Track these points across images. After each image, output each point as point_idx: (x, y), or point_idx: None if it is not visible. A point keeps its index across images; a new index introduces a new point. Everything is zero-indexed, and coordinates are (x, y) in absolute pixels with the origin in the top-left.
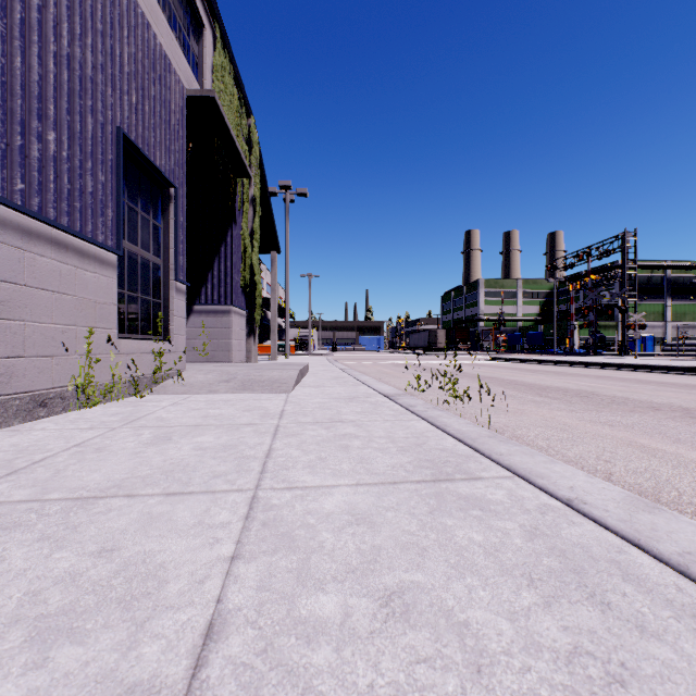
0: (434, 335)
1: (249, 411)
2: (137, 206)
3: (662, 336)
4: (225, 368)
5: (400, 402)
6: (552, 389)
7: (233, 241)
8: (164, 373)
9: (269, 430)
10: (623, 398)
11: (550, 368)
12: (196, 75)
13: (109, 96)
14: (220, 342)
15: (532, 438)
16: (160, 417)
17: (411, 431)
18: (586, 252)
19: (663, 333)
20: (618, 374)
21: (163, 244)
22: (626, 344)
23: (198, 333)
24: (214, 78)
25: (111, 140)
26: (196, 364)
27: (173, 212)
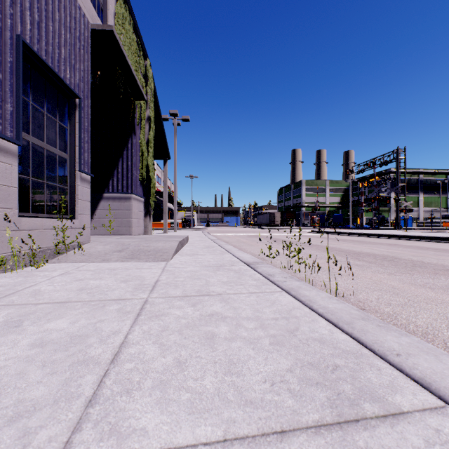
0: (273, 216)
1: (126, 282)
2: (43, 108)
3: (417, 217)
4: (123, 239)
5: (260, 271)
6: (364, 254)
7: (132, 147)
8: (67, 245)
9: (134, 308)
10: (420, 262)
11: (353, 238)
12: (101, 18)
13: (7, 5)
14: (123, 220)
15: (375, 303)
16: (37, 290)
17: (278, 308)
18: (372, 162)
19: (418, 215)
20: (401, 242)
21: (69, 142)
22: (399, 222)
23: (107, 213)
24: (116, 23)
25: (10, 45)
26: (103, 237)
27: (78, 117)
